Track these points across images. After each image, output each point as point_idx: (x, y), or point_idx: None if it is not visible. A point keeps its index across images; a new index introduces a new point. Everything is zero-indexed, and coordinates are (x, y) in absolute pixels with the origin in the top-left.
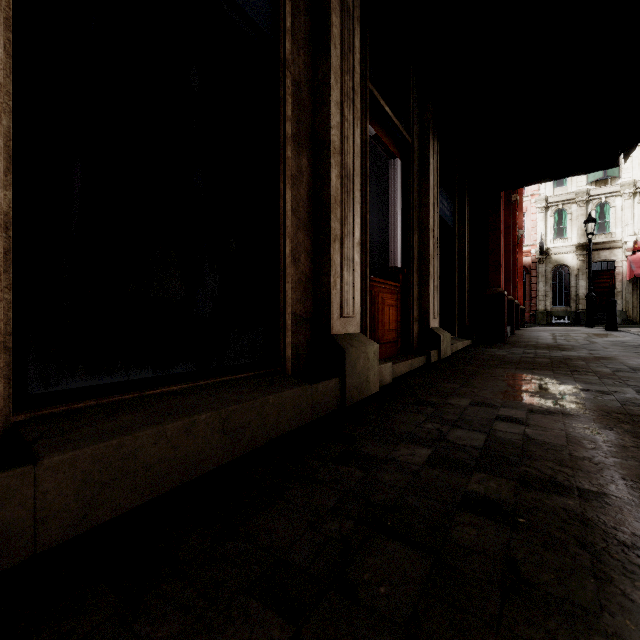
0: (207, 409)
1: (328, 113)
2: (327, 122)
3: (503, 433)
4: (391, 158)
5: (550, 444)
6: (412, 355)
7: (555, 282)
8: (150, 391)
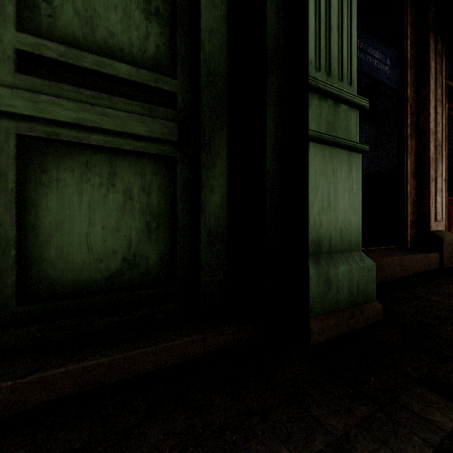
0: (394, 256)
1: (428, 115)
2: (427, 119)
3: None
4: None
5: None
6: None
7: None
8: (367, 248)
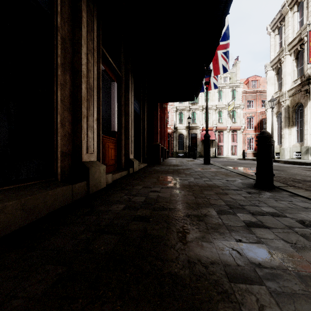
0: (12, 199)
1: (80, 57)
2: (80, 61)
3: (151, 196)
4: (112, 81)
5: (165, 197)
6: (122, 170)
7: (179, 140)
8: None
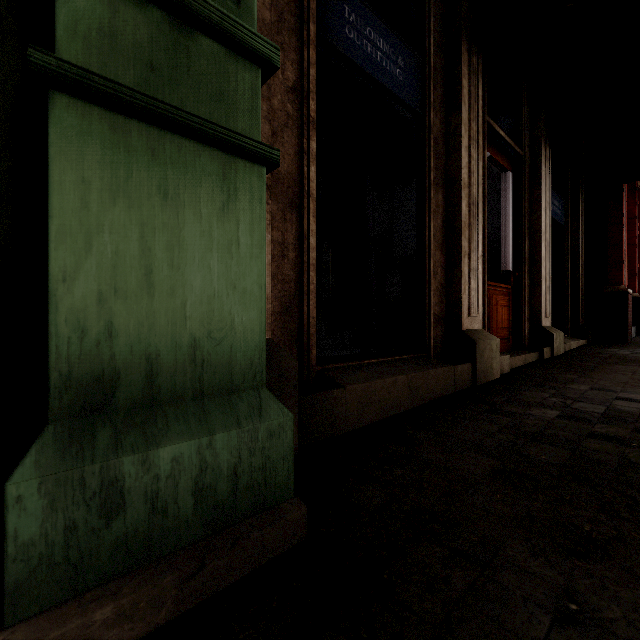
0: (400, 373)
1: (459, 157)
2: (458, 164)
3: (622, 407)
4: (502, 172)
5: None
6: (524, 351)
7: None
8: (363, 361)
